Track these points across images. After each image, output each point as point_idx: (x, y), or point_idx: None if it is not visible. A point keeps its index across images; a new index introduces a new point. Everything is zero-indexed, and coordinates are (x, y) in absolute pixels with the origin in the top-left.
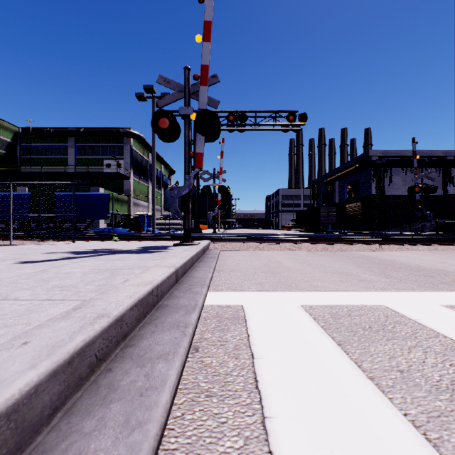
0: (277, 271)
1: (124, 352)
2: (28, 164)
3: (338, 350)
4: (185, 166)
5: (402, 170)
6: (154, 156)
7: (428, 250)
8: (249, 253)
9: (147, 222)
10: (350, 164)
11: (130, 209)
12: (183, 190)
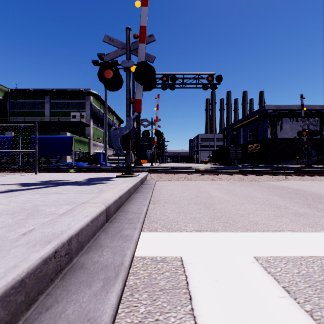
0: (209, 202)
1: None
2: (15, 115)
3: None
4: (127, 110)
5: (289, 120)
6: (106, 107)
7: None
8: (179, 183)
9: (103, 158)
10: (252, 115)
11: (90, 148)
12: (125, 130)
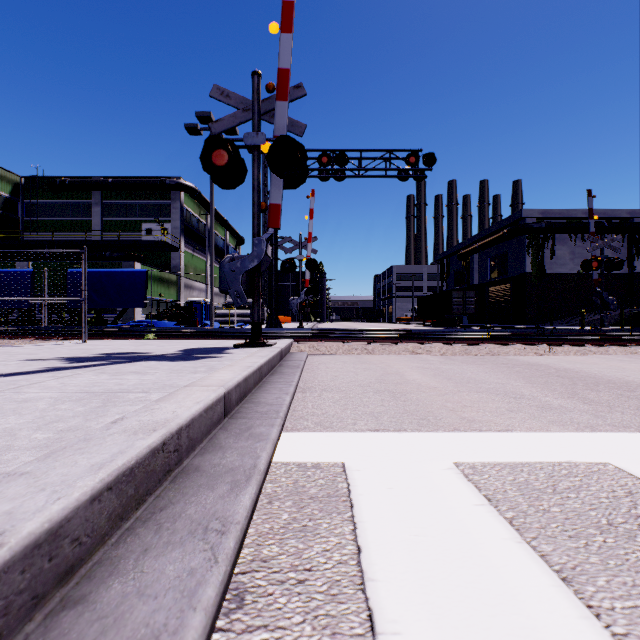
0: (399, 390)
1: (49, 629)
2: (34, 229)
3: (569, 600)
4: (254, 225)
5: (569, 238)
6: (212, 215)
7: (624, 354)
8: (351, 359)
9: (205, 313)
10: (495, 229)
11: (180, 293)
12: (250, 262)
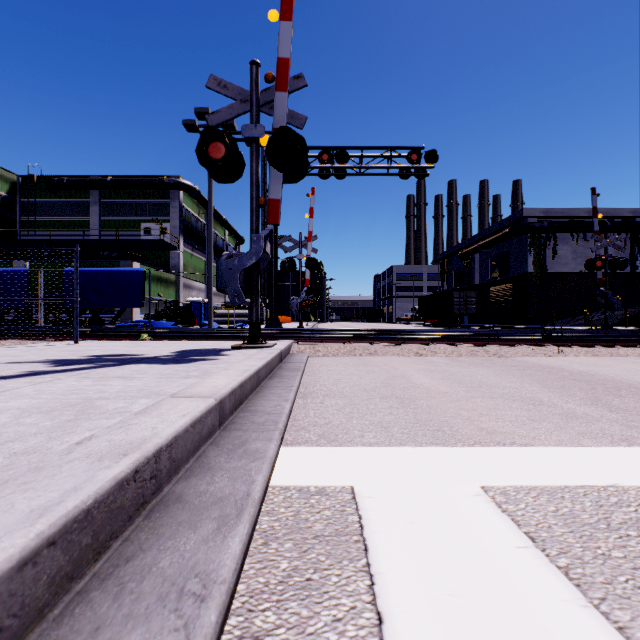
0: (407, 395)
1: None
2: (32, 228)
3: None
4: (252, 221)
5: (571, 238)
6: (211, 213)
7: (635, 355)
8: (354, 360)
9: (204, 313)
10: (497, 229)
11: (179, 293)
12: (248, 259)
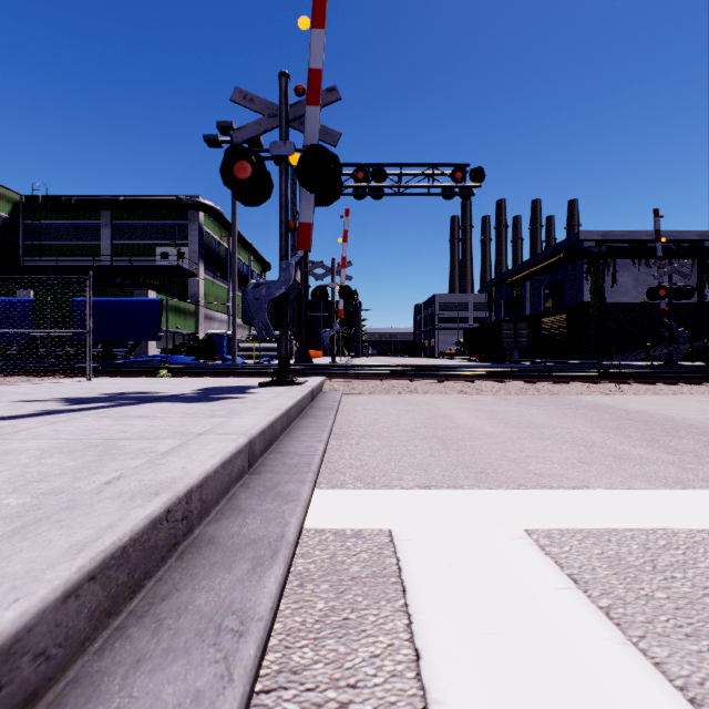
0: (450, 436)
1: None
2: (37, 254)
3: None
4: (281, 247)
5: (632, 264)
6: (235, 237)
7: (700, 393)
8: (392, 399)
9: (226, 347)
10: (550, 254)
11: (199, 325)
12: (277, 289)
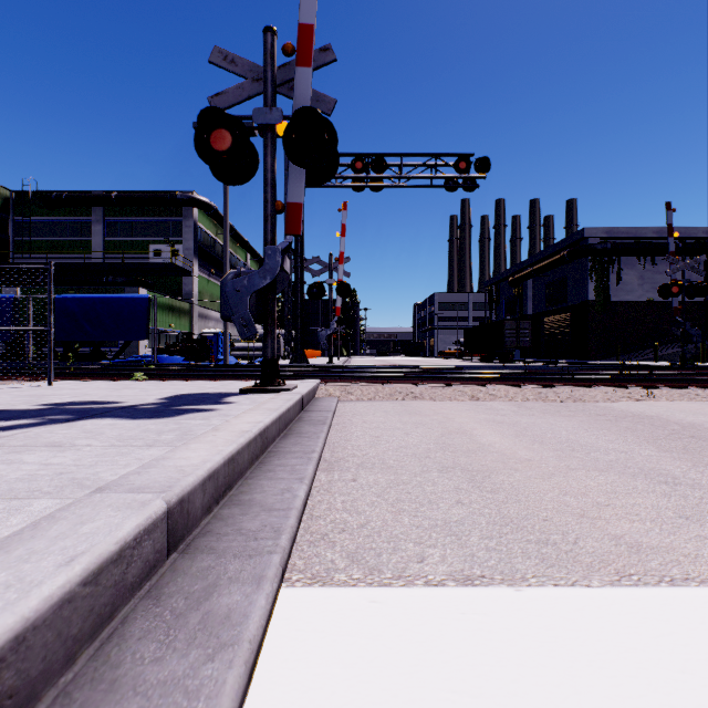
0: (477, 465)
1: None
2: (27, 251)
3: None
4: (267, 230)
5: (637, 261)
6: (226, 231)
7: None
8: (395, 406)
9: (222, 346)
10: (553, 251)
11: (193, 324)
12: (261, 279)
